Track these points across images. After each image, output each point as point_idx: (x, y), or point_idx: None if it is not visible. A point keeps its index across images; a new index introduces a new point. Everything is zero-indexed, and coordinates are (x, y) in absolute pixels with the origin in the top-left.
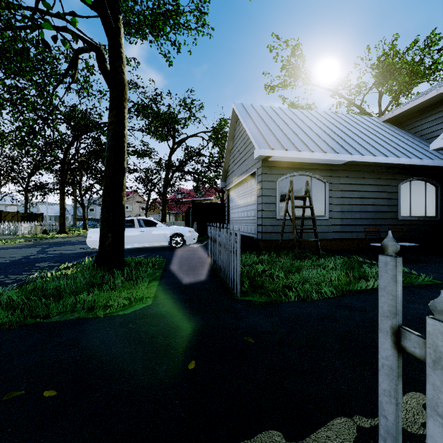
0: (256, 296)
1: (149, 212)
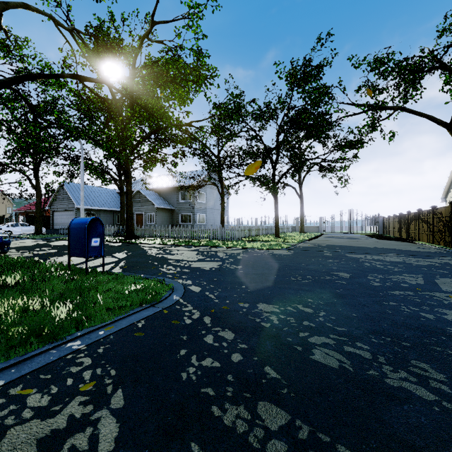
0: None
1: None
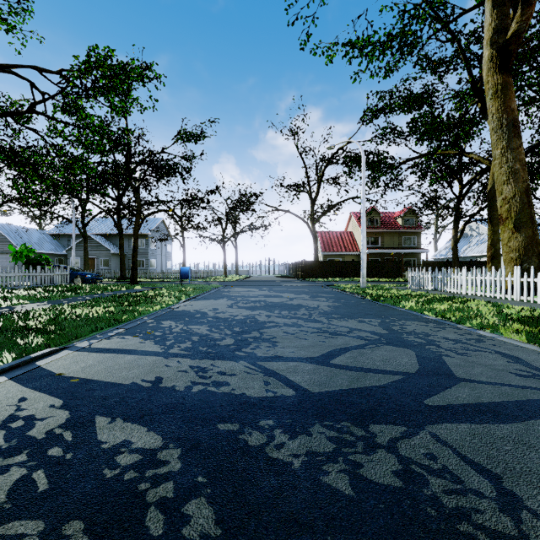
0: None
1: None
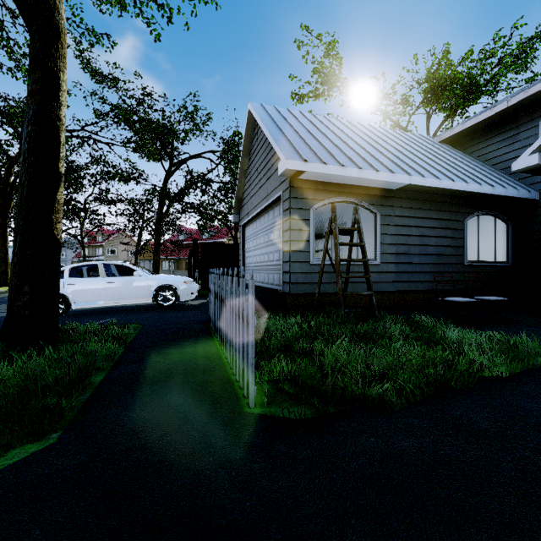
0: (285, 404)
1: (141, 257)
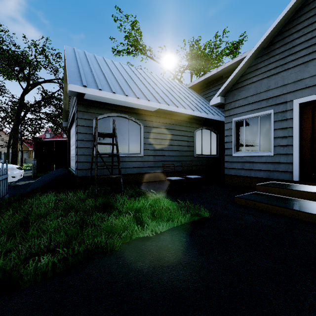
0: None
1: None
